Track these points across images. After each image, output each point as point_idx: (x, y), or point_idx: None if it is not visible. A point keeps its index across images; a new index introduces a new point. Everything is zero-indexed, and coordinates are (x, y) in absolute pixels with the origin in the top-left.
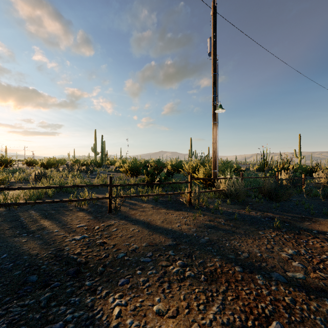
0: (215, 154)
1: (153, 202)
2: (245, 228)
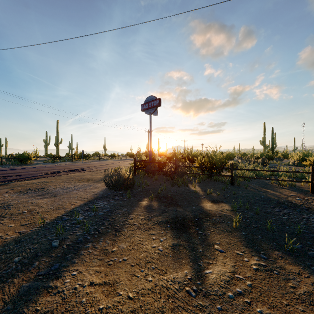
0: None
1: None
2: None
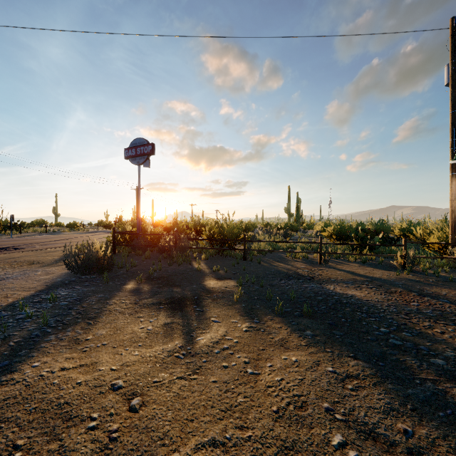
0: (454, 214)
1: (360, 263)
2: (454, 286)
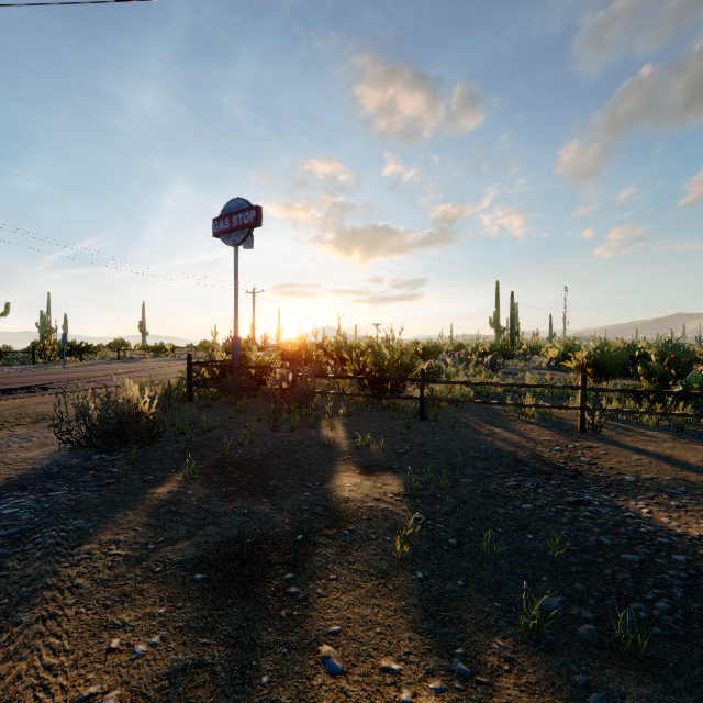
0: None
1: (671, 431)
2: None
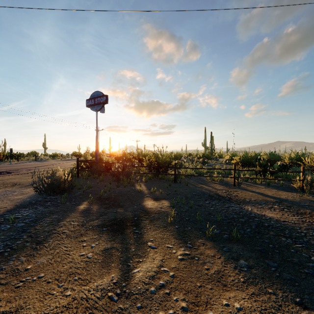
0: None
1: (265, 185)
2: None
